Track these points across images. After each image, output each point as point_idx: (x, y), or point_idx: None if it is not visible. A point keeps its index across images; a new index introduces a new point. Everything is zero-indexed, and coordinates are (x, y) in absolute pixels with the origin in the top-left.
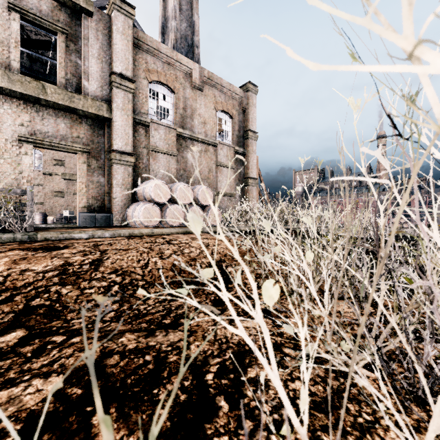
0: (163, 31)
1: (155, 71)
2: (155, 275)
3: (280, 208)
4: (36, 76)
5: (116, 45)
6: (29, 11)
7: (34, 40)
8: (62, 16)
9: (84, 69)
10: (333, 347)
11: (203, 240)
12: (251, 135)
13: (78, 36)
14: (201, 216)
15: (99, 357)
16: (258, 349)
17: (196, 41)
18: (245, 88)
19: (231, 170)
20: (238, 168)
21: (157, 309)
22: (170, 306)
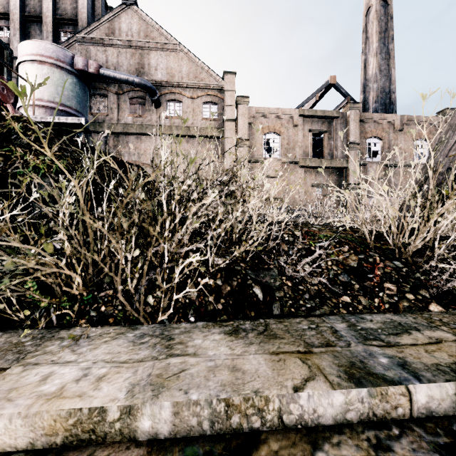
0: (364, 89)
1: (369, 131)
2: None
3: None
4: None
5: (350, 128)
6: (316, 129)
7: None
8: (325, 124)
9: (335, 146)
10: None
11: None
12: None
13: (331, 130)
14: None
15: None
16: None
17: (392, 89)
18: (442, 114)
19: None
20: None
21: None
22: None
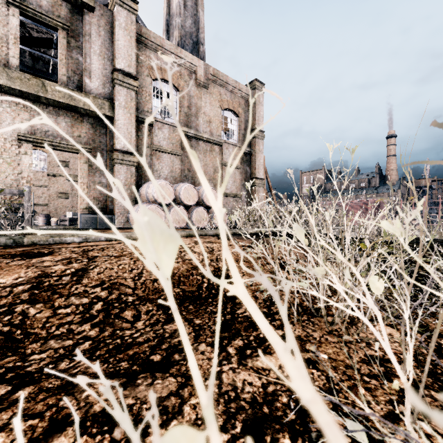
0: (167, 28)
1: (158, 68)
2: (149, 288)
3: (297, 208)
4: (38, 75)
5: (118, 41)
6: (28, 6)
7: (36, 38)
8: (63, 12)
9: (85, 66)
10: (411, 431)
11: (207, 245)
12: (258, 134)
13: (79, 32)
14: (206, 218)
15: (44, 432)
16: (283, 413)
17: (201, 38)
18: (251, 86)
19: (237, 170)
20: (244, 168)
21: (145, 337)
22: (164, 331)
